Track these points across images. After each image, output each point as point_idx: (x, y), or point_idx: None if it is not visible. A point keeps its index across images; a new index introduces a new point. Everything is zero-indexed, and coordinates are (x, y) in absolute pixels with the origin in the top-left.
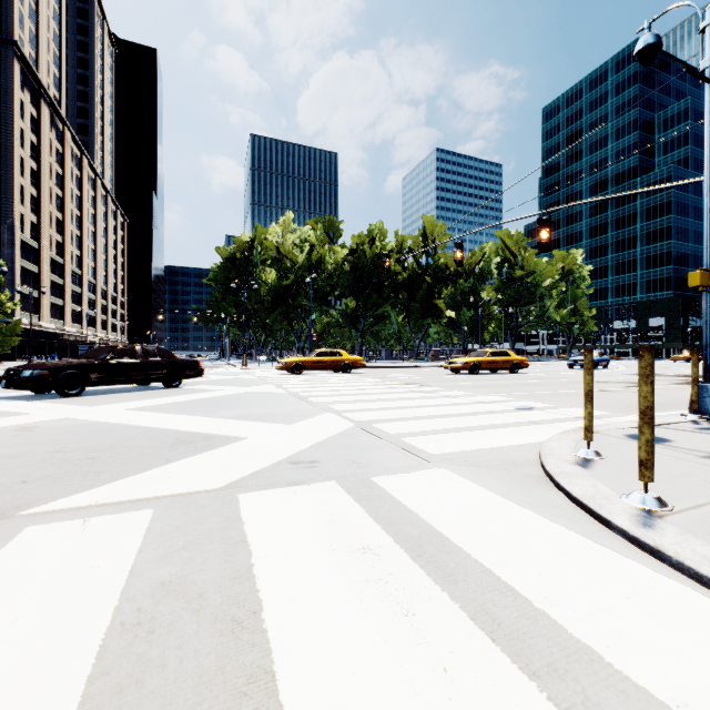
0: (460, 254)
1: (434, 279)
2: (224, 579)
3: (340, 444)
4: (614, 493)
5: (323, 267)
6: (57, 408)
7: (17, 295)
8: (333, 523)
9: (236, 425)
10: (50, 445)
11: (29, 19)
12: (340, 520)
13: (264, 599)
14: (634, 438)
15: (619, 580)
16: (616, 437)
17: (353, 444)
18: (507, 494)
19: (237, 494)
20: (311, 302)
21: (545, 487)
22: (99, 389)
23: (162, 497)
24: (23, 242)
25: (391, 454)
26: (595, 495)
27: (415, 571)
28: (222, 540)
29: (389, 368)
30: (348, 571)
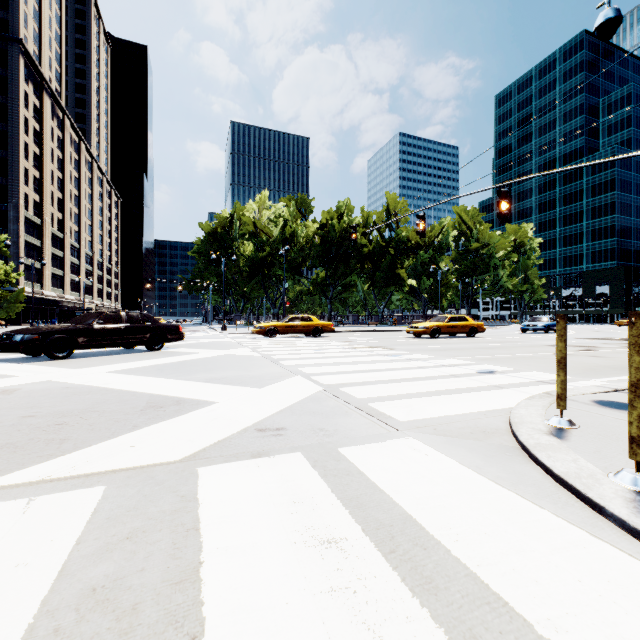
0: (423, 226)
1: (396, 250)
2: (166, 584)
3: (307, 409)
4: (599, 470)
5: (295, 241)
6: (42, 371)
7: (21, 266)
8: (296, 505)
9: (208, 388)
10: (24, 409)
11: (33, 19)
12: (303, 502)
13: (207, 617)
14: (602, 405)
15: (633, 592)
16: (584, 403)
17: (320, 409)
18: (482, 469)
19: (198, 467)
20: (284, 272)
21: (521, 461)
22: (87, 352)
23: (119, 470)
24: (28, 219)
25: (358, 420)
26: (579, 473)
27: (388, 576)
28: (172, 527)
29: (356, 332)
30: (310, 575)
